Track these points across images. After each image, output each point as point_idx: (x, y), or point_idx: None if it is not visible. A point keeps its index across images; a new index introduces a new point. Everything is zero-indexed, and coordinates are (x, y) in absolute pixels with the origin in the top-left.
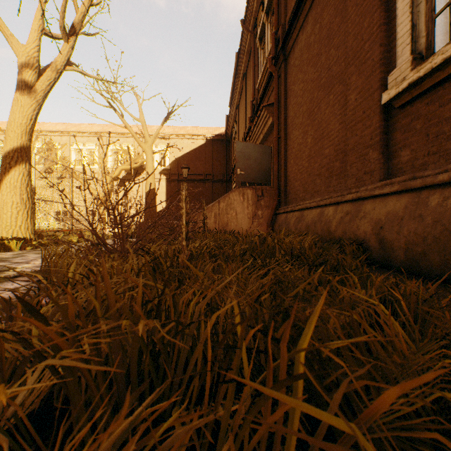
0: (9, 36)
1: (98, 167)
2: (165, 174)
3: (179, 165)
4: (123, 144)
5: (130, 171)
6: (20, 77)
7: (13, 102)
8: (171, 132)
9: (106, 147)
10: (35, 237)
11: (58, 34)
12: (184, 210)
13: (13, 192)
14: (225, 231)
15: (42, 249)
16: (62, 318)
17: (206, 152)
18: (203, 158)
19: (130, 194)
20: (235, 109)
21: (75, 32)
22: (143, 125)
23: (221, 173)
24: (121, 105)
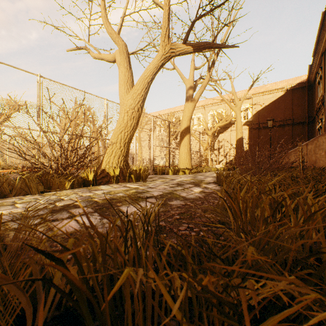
0: (183, 78)
1: (202, 127)
2: (247, 125)
3: (259, 117)
4: (217, 110)
5: (222, 126)
6: (187, 95)
7: (184, 107)
8: (252, 92)
9: (206, 114)
10: (192, 168)
11: (199, 66)
12: (301, 155)
13: (185, 147)
14: (314, 167)
15: (215, 173)
16: None
17: (284, 101)
18: (282, 107)
19: (222, 142)
20: (319, 57)
21: (213, 65)
22: (234, 95)
23: (302, 117)
24: (219, 86)
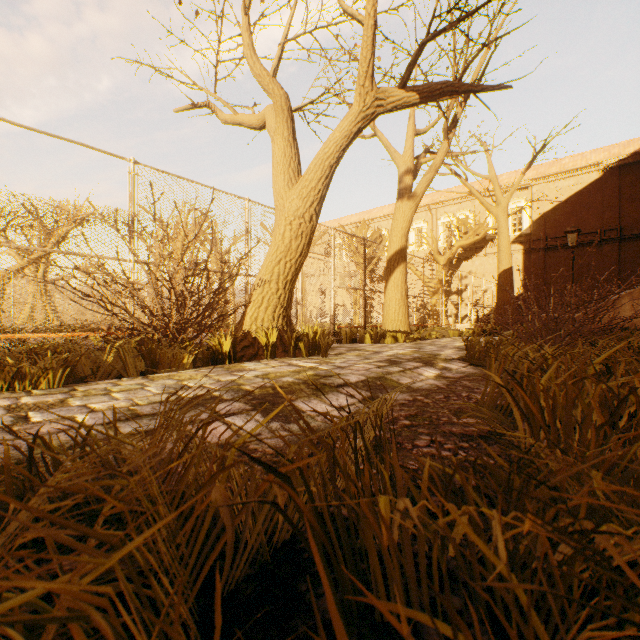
0: (393, 153)
1: (426, 248)
2: (520, 242)
3: (546, 225)
4: (457, 213)
5: (467, 247)
6: (401, 186)
7: (395, 210)
8: (532, 176)
9: (435, 222)
10: (410, 331)
11: (424, 129)
12: None
13: (396, 290)
14: None
15: (463, 339)
16: None
17: (602, 192)
18: (596, 204)
19: (467, 277)
20: None
21: (454, 126)
22: (493, 182)
23: None
24: (463, 166)
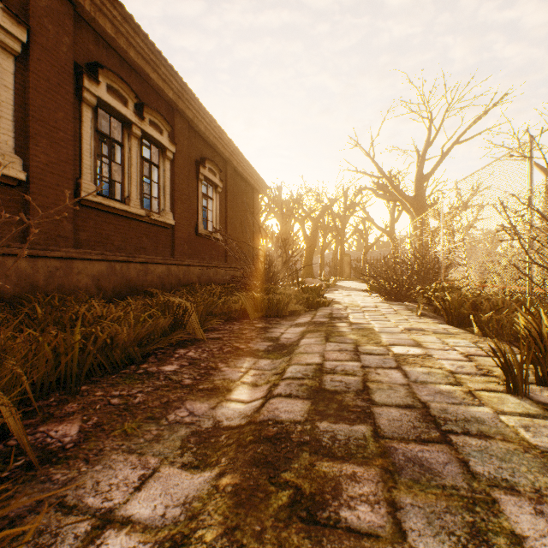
0: None
1: None
2: None
3: None
4: None
5: None
6: None
7: None
8: None
9: None
10: None
11: None
12: None
13: None
14: None
15: None
16: (98, 353)
17: None
18: None
19: None
20: None
21: None
22: None
23: None
24: None
